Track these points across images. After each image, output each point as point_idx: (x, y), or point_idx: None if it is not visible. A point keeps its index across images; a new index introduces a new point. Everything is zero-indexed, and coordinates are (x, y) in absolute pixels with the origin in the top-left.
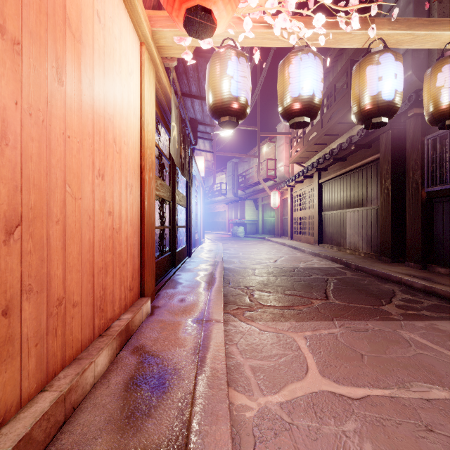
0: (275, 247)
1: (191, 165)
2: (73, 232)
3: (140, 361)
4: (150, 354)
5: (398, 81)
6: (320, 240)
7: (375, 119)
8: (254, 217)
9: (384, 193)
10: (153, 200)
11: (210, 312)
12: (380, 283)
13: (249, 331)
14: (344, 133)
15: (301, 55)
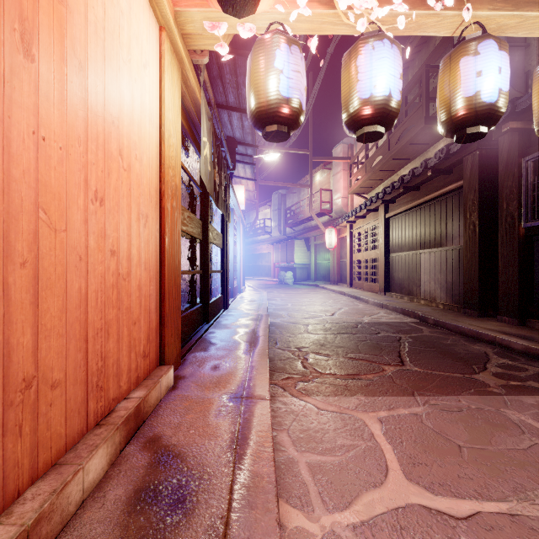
0: (332, 297)
1: (228, 195)
2: (52, 279)
3: (153, 461)
4: (167, 450)
5: (503, 78)
6: (387, 288)
7: (470, 128)
8: (306, 260)
9: (470, 230)
10: (177, 237)
11: (252, 385)
12: (467, 342)
13: (303, 410)
14: (417, 157)
15: (373, 42)
